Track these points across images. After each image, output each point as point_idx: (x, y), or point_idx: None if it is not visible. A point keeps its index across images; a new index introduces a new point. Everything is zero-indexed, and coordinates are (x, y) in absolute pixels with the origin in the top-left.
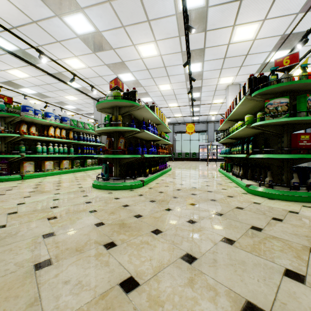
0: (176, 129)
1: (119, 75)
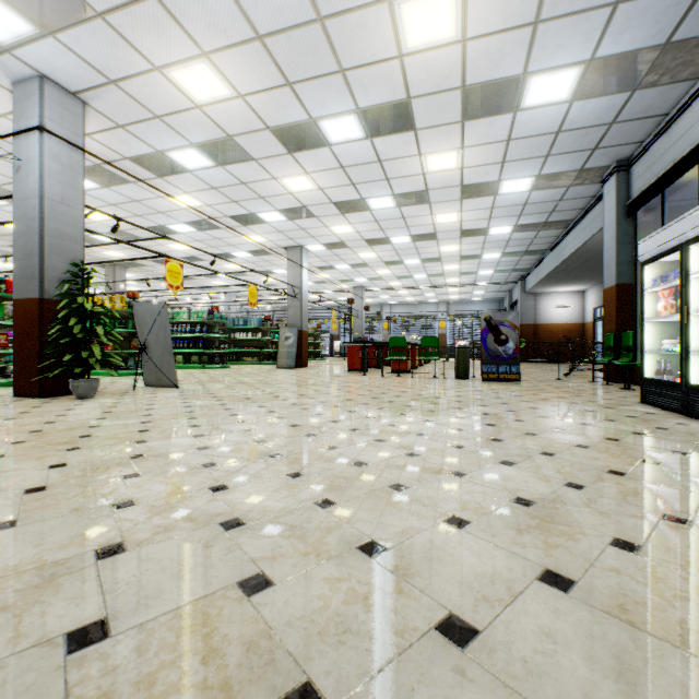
0: (636, 187)
1: (183, 232)
